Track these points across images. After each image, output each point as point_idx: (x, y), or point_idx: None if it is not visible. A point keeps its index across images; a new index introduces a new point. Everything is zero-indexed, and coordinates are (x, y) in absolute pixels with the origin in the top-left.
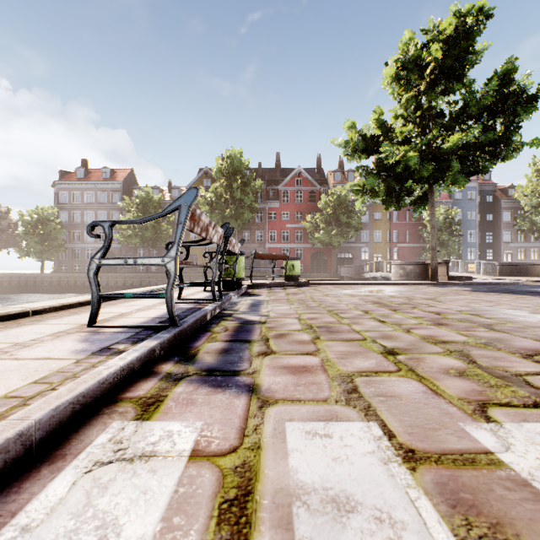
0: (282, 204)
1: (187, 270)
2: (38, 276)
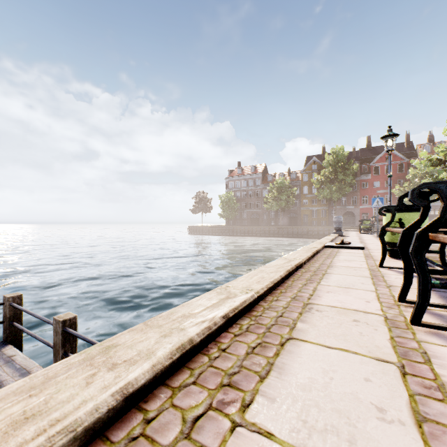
0: (373, 176)
1: (301, 224)
2: (227, 227)
